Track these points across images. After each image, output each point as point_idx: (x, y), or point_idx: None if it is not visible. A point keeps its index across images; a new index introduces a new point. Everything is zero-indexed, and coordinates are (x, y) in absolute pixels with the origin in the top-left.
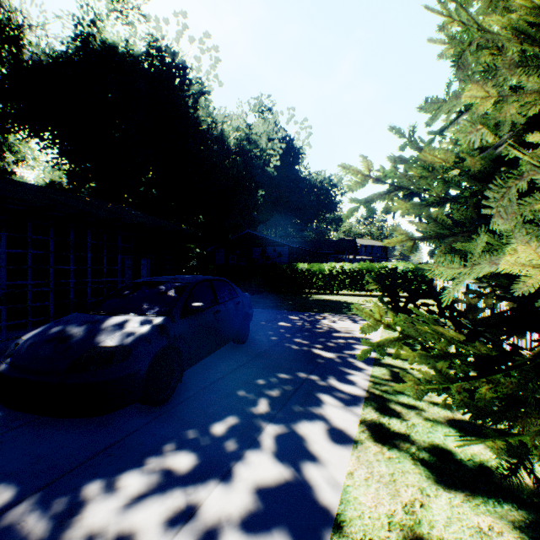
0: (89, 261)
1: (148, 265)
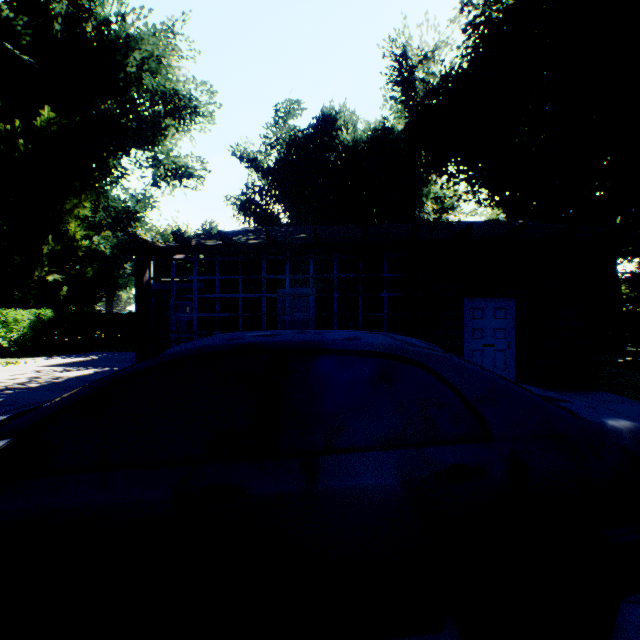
0: (335, 304)
1: (511, 309)
